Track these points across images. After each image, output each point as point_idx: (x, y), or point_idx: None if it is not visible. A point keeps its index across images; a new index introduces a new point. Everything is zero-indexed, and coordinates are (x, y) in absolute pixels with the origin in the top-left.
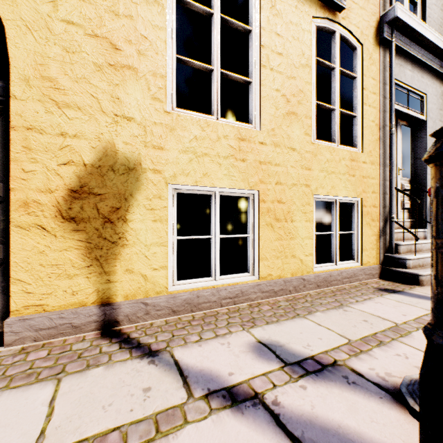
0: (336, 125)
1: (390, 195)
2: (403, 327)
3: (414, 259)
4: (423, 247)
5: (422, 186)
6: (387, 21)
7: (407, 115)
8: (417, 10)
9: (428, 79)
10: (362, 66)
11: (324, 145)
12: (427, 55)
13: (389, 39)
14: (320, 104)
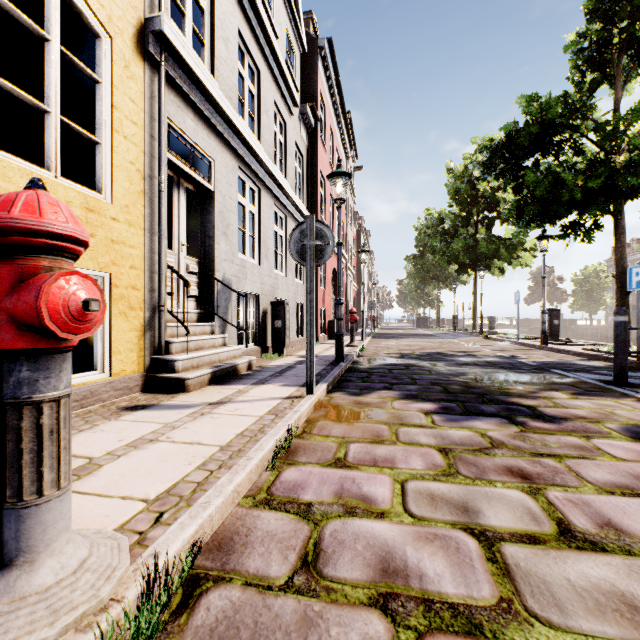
0: (53, 141)
1: (159, 275)
2: (97, 462)
3: (185, 359)
4: (206, 344)
5: (211, 271)
6: (153, 30)
7: (191, 176)
8: (205, 53)
9: (217, 144)
10: (112, 71)
11: (18, 166)
12: (213, 112)
13: (158, 59)
14: (9, 87)
